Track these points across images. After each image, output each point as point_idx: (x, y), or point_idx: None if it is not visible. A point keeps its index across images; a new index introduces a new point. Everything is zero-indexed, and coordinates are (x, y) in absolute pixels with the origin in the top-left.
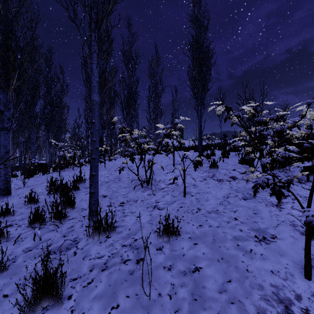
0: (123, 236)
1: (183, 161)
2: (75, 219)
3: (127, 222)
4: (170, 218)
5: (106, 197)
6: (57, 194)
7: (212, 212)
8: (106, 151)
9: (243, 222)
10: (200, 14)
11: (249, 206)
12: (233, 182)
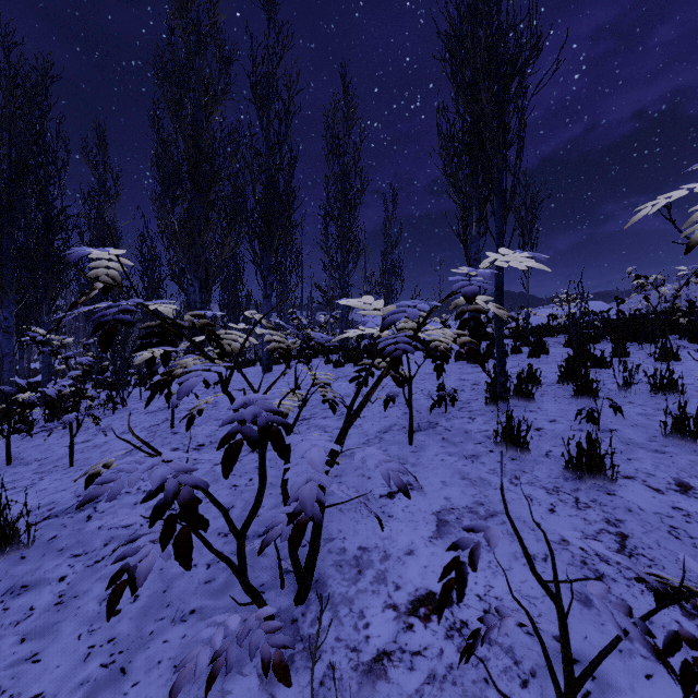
0: None
1: (438, 408)
2: None
3: None
4: None
5: None
6: None
7: None
8: None
9: None
10: None
11: None
12: None
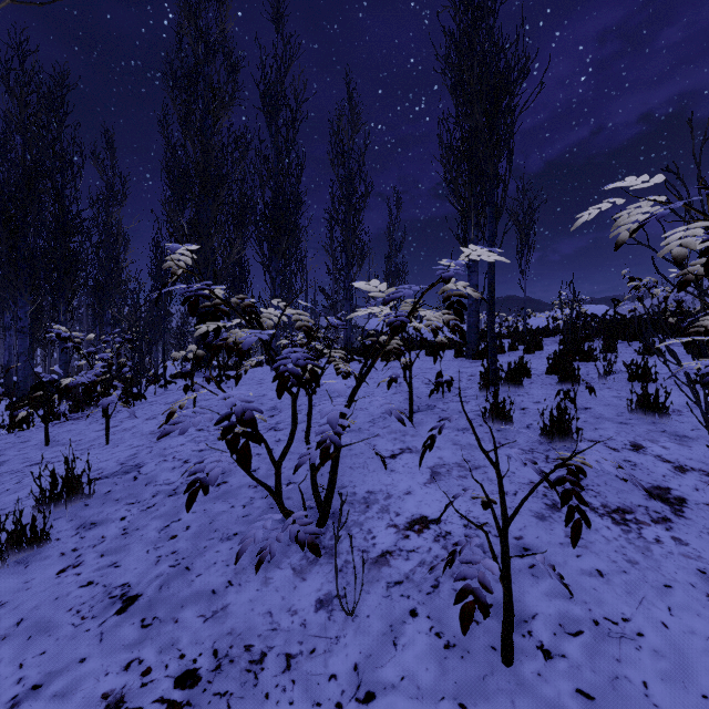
0: None
1: (436, 394)
2: None
3: None
4: None
5: (131, 610)
6: None
7: None
8: (199, 363)
9: None
10: None
11: None
12: (685, 528)
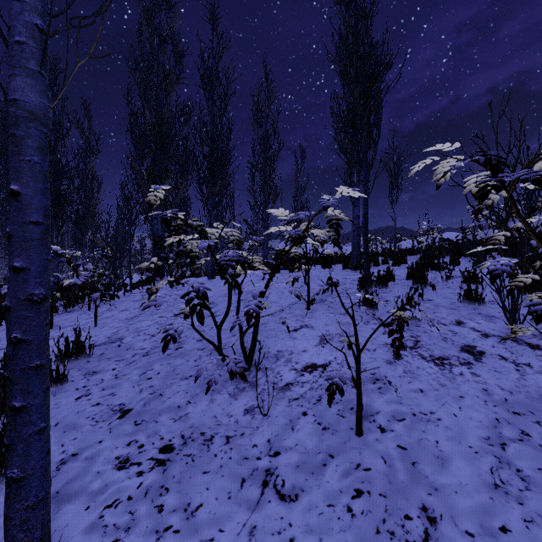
0: None
1: (327, 292)
2: None
3: None
4: None
5: (127, 417)
6: None
7: (488, 541)
8: (158, 271)
9: None
10: None
11: None
12: (480, 367)
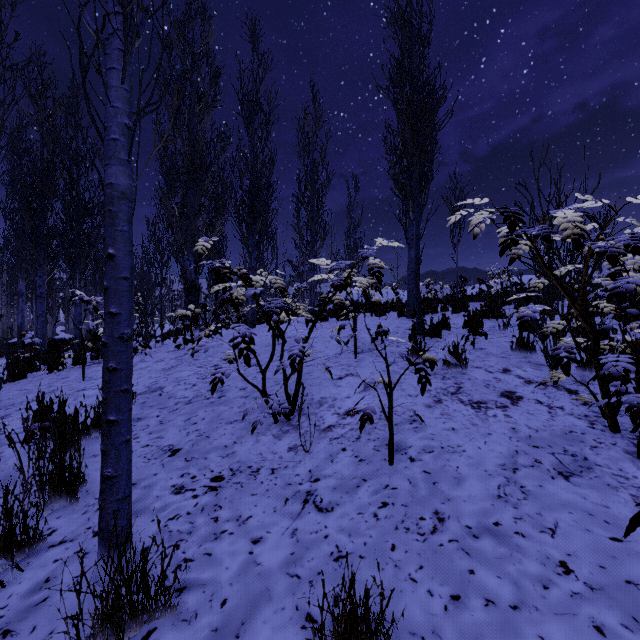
0: (198, 639)
1: (377, 342)
2: (67, 543)
3: (220, 563)
4: (355, 551)
5: (177, 455)
6: (30, 458)
7: (482, 531)
8: (196, 319)
9: (594, 588)
10: (412, 10)
11: (587, 505)
12: (515, 410)
